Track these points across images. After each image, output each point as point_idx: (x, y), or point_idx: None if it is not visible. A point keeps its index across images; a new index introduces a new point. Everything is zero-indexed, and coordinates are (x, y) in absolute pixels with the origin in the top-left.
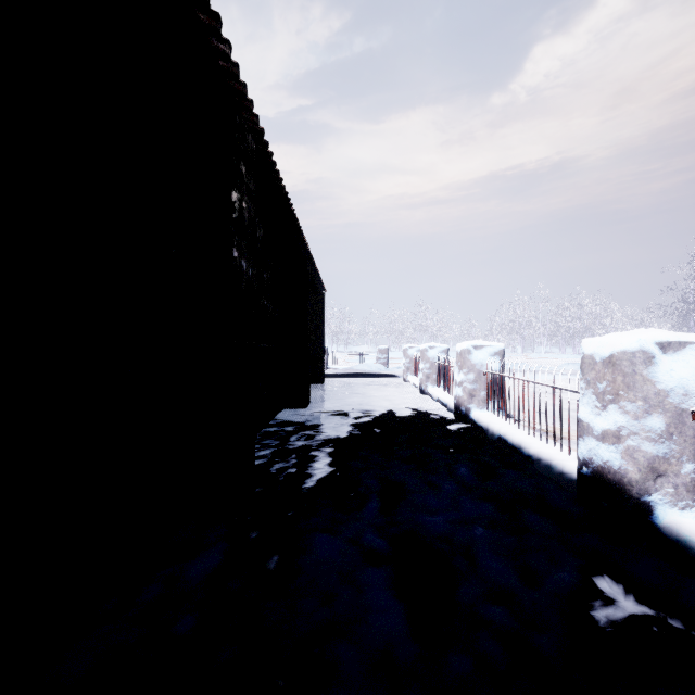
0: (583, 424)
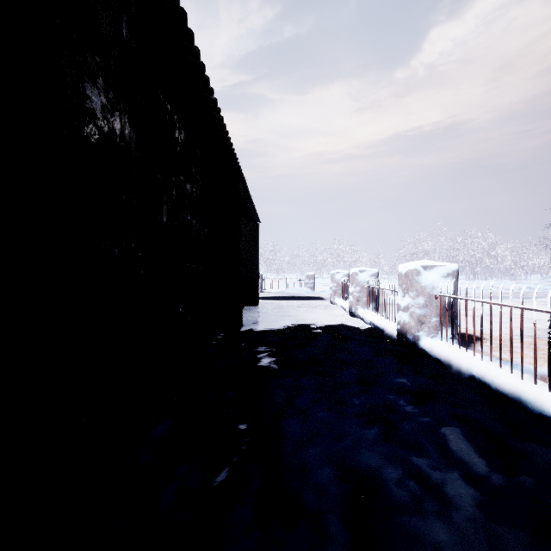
0: None
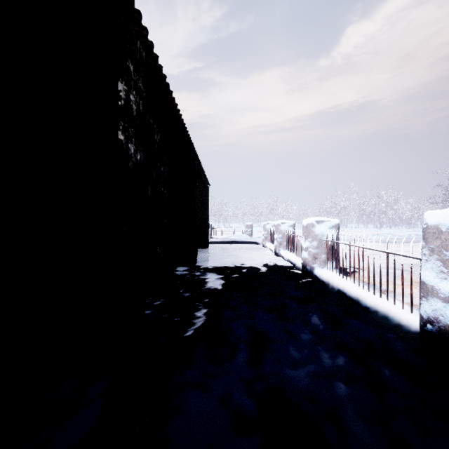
0: (427, 286)
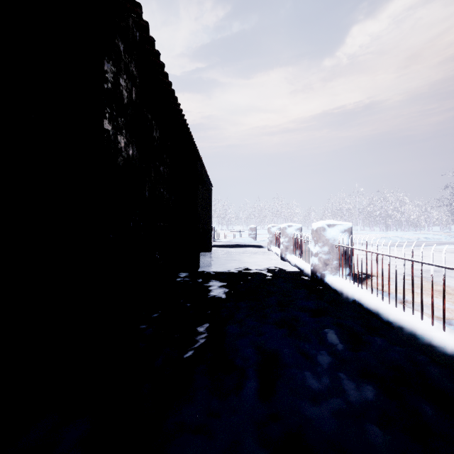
0: None
